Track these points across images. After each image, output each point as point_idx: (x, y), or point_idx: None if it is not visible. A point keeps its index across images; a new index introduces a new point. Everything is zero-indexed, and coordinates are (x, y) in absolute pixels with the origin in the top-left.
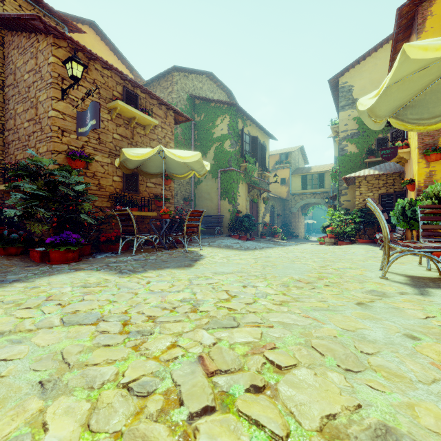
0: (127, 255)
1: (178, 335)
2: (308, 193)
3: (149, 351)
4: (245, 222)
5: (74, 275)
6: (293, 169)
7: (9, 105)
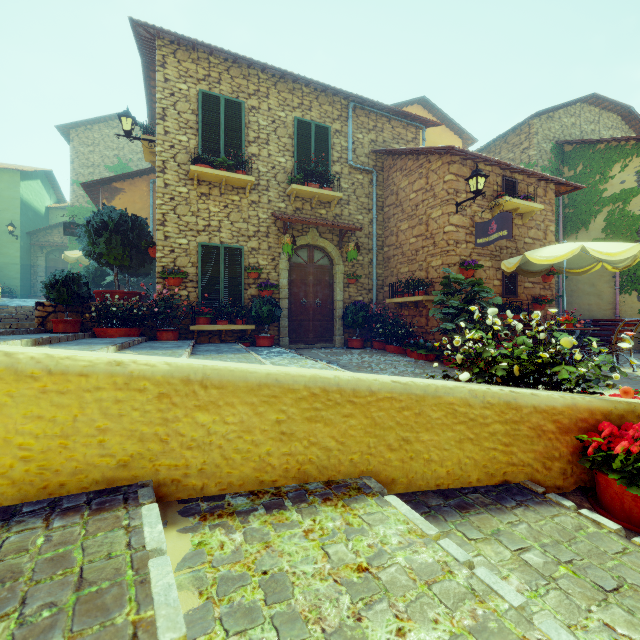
0: None
1: None
2: None
3: None
4: None
5: None
6: None
7: (389, 223)
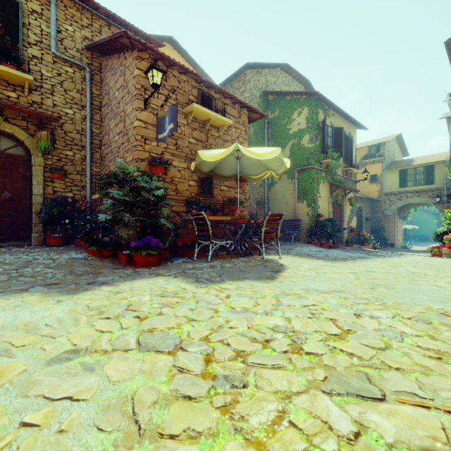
0: (203, 261)
1: (286, 397)
2: (409, 192)
3: (246, 425)
4: (328, 228)
5: (154, 281)
6: (387, 163)
7: (104, 123)
